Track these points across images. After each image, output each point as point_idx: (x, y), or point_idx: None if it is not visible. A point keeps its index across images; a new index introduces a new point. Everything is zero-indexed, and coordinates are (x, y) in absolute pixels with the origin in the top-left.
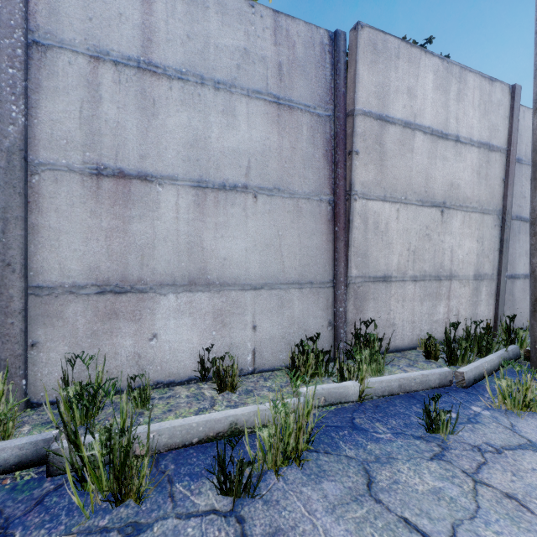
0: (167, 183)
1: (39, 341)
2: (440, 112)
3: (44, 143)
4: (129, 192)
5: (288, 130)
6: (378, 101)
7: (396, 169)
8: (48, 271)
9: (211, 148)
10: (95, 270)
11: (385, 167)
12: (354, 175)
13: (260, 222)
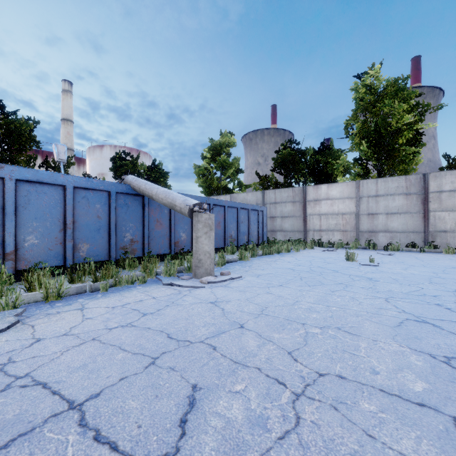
0: (380, 214)
1: (360, 238)
2: None
3: (361, 211)
4: (373, 216)
5: (409, 199)
6: (438, 188)
7: (447, 203)
8: (361, 229)
9: (389, 207)
10: (368, 229)
11: (442, 203)
12: (429, 207)
13: (401, 219)
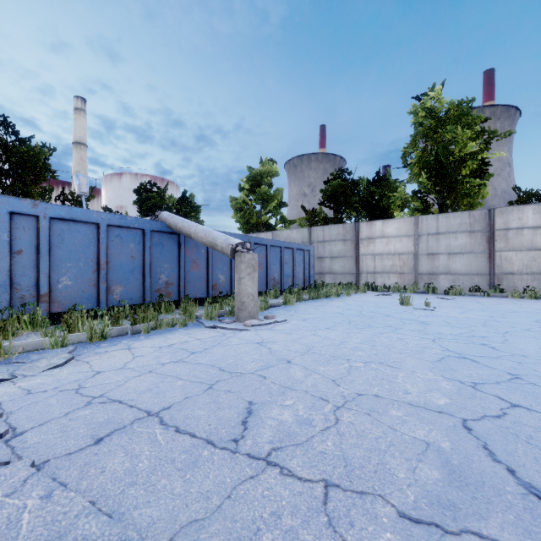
0: (441, 254)
1: (419, 282)
2: (538, 220)
3: (420, 251)
4: (434, 257)
5: (473, 238)
6: (504, 225)
7: (514, 242)
8: (420, 271)
9: (451, 246)
10: (428, 271)
11: (508, 242)
12: (495, 246)
13: (464, 260)
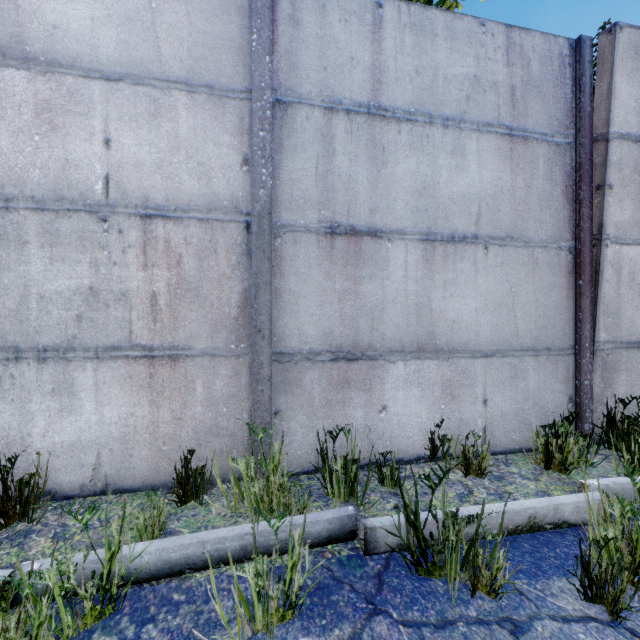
0: (396, 238)
1: (280, 409)
2: None
3: (285, 204)
4: (360, 250)
5: (522, 166)
6: (639, 119)
7: None
8: (288, 337)
9: (439, 196)
10: (329, 335)
11: None
12: (606, 215)
13: (491, 278)
